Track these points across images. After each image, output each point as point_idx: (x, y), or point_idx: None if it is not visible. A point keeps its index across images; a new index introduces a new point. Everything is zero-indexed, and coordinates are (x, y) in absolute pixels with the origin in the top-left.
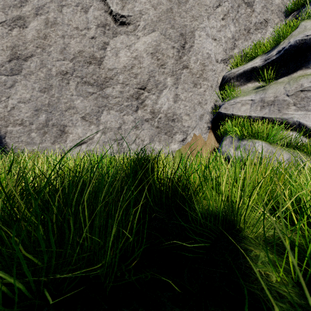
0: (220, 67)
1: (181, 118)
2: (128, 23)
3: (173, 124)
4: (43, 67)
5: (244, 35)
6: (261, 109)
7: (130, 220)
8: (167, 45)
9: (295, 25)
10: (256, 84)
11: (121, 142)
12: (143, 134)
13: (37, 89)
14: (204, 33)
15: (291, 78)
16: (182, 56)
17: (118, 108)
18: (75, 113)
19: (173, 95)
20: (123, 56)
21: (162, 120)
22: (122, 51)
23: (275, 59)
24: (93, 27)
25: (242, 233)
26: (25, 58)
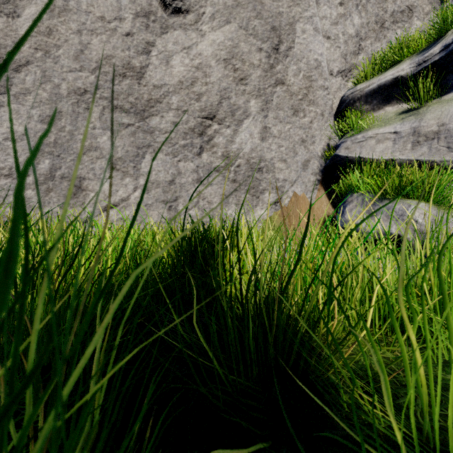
0: (337, 84)
1: (273, 166)
2: (186, 10)
3: (260, 175)
4: (46, 82)
5: (375, 31)
6: (413, 147)
7: None
8: (251, 46)
9: None
10: (402, 106)
11: (174, 205)
12: (210, 193)
13: (36, 117)
14: (311, 26)
15: None
16: (275, 64)
17: (169, 149)
18: (99, 157)
19: (260, 129)
20: (178, 65)
21: (242, 170)
22: (177, 56)
23: (438, 60)
24: (128, 17)
25: None
26: (17, 66)
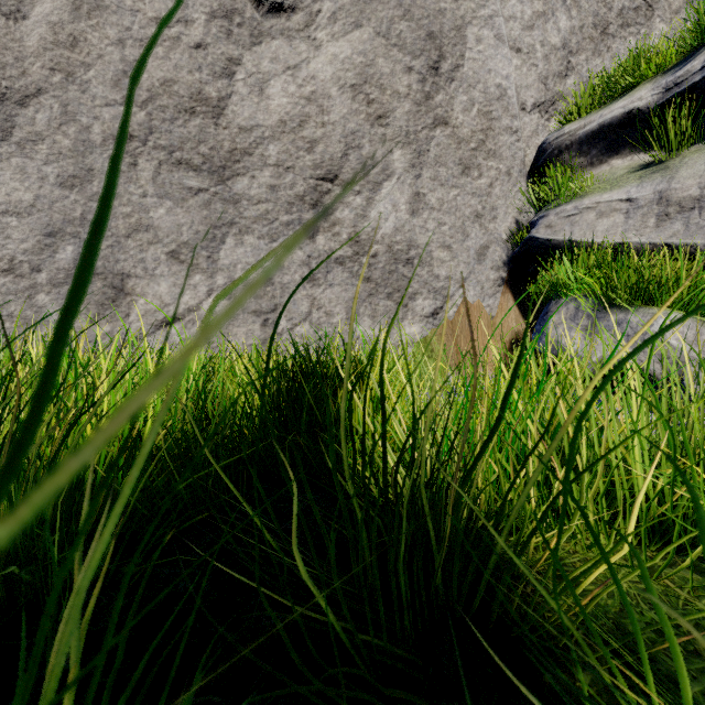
0: (532, 124)
1: (429, 255)
2: (291, 7)
3: (409, 271)
4: (69, 122)
5: (593, 40)
6: (659, 223)
7: None
8: (394, 64)
9: None
10: (638, 158)
11: (272, 317)
12: (329, 298)
13: (52, 179)
14: (491, 32)
15: None
16: (434, 93)
17: (265, 229)
18: (152, 242)
19: (409, 197)
20: (279, 95)
21: (380, 262)
22: (276, 81)
23: (699, 81)
24: (199, 19)
25: None
26: (23, 98)
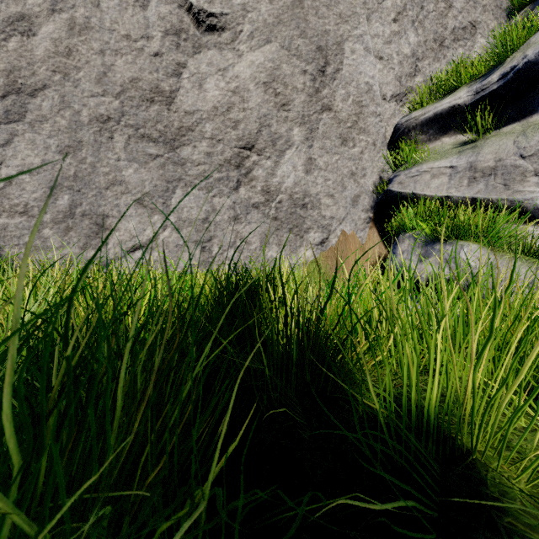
0: (390, 109)
1: (319, 202)
2: (222, 28)
3: (304, 212)
4: (65, 108)
5: (434, 50)
6: (469, 184)
7: (192, 477)
8: (294, 68)
9: (535, 24)
10: (459, 138)
11: (208, 245)
12: (248, 232)
13: (53, 148)
14: (361, 46)
15: (529, 124)
16: (321, 88)
17: (203, 183)
18: (124, 193)
19: (304, 161)
20: (213, 89)
21: (284, 206)
22: (211, 79)
23: (496, 89)
24: (156, 36)
25: (492, 474)
26: (33, 91)
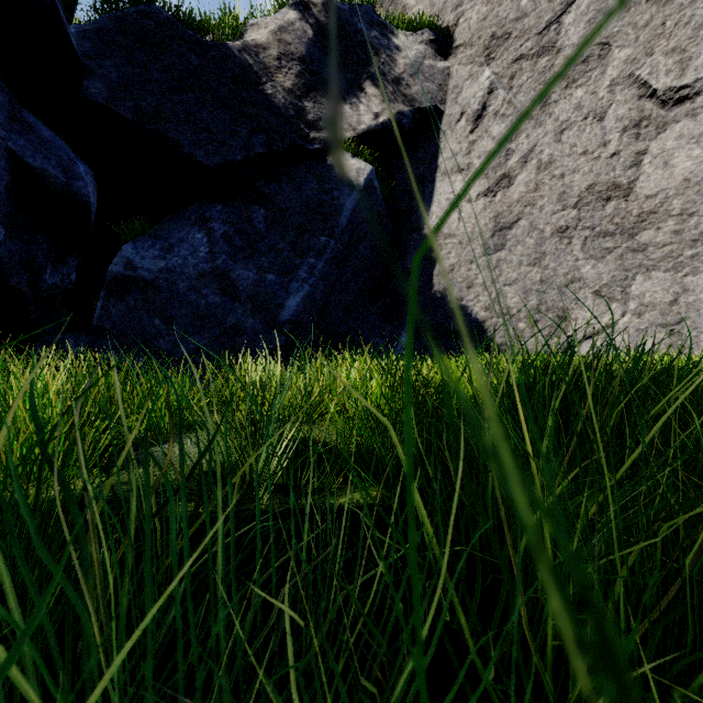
0: None
1: None
2: (696, 93)
3: None
4: (533, 230)
5: None
6: None
7: None
8: None
9: None
10: None
11: (677, 328)
12: None
13: (524, 263)
14: None
15: None
16: None
17: (669, 264)
18: (582, 287)
19: None
20: (682, 161)
21: None
22: (680, 152)
23: None
24: (613, 138)
25: None
26: (510, 225)
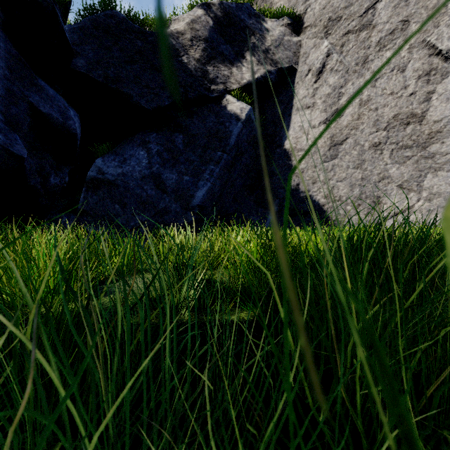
0: None
1: None
2: None
3: None
4: (356, 145)
5: None
6: None
7: None
8: None
9: None
10: None
11: None
12: None
13: (351, 167)
14: None
15: None
16: None
17: None
18: (390, 182)
19: None
20: None
21: None
22: None
23: None
24: (411, 83)
25: None
26: (341, 142)
